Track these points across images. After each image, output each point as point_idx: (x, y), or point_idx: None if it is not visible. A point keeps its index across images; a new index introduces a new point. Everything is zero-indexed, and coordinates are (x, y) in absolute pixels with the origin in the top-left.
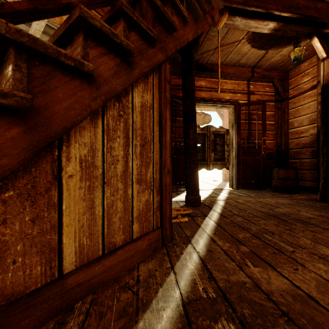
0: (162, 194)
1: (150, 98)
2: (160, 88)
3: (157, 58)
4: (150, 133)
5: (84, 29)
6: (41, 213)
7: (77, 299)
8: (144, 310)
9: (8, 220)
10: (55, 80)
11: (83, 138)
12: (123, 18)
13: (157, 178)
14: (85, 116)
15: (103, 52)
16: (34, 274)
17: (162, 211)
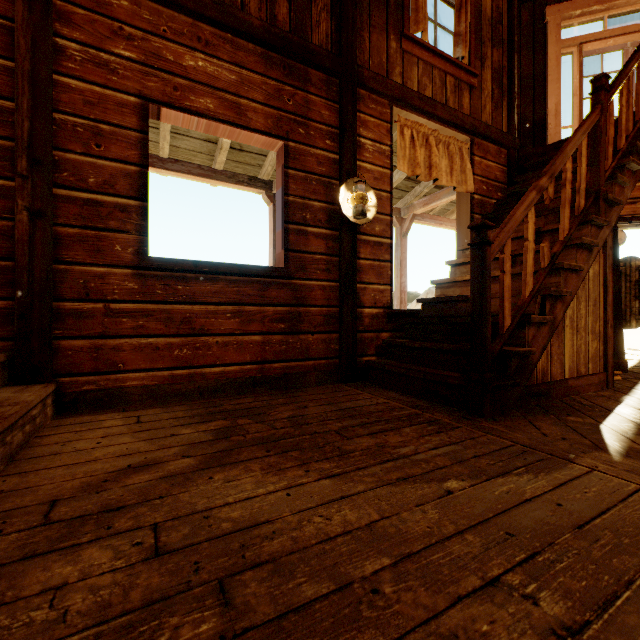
0: (606, 345)
1: (597, 267)
2: (605, 257)
3: (604, 235)
4: (597, 295)
5: (575, 245)
6: (559, 344)
7: (571, 394)
8: (621, 401)
9: (553, 344)
10: (568, 278)
11: (570, 304)
12: (589, 223)
13: (601, 331)
14: (575, 293)
15: (581, 251)
16: (558, 372)
17: (606, 359)
